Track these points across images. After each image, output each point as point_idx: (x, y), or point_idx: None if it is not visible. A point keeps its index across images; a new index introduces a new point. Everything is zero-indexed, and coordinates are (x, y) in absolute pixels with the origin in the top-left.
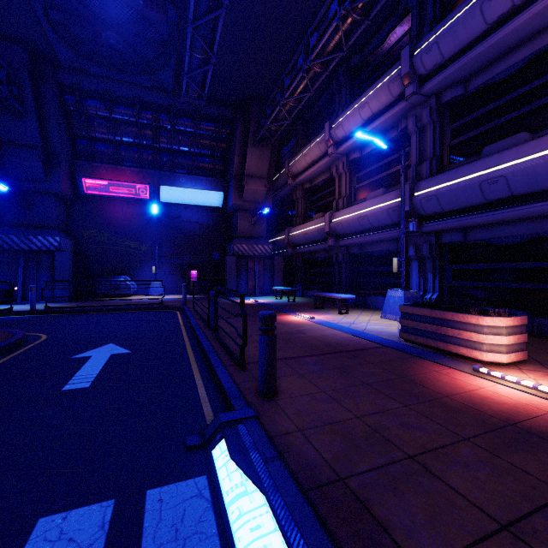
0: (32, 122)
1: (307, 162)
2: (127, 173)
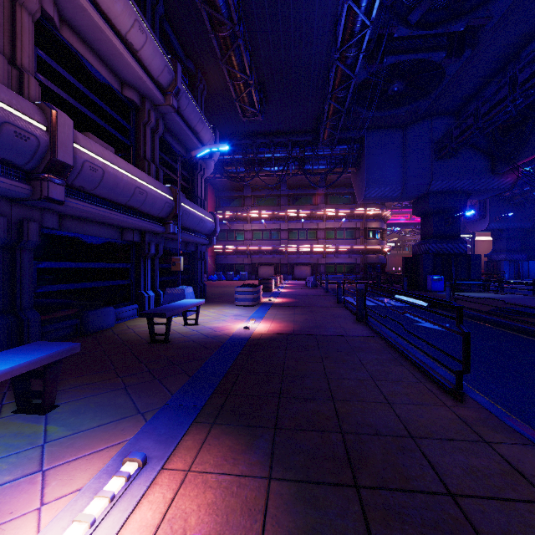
0: None
1: None
2: None
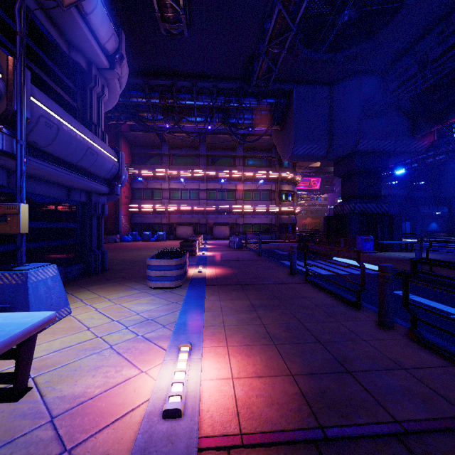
0: None
1: None
2: None
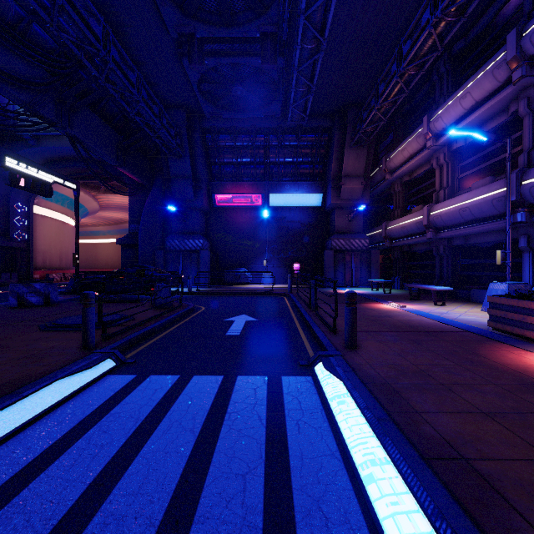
0: (187, 160)
1: (405, 156)
2: (245, 186)
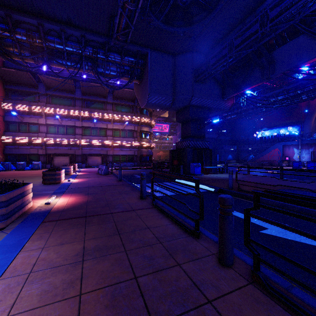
0: None
1: None
2: None
